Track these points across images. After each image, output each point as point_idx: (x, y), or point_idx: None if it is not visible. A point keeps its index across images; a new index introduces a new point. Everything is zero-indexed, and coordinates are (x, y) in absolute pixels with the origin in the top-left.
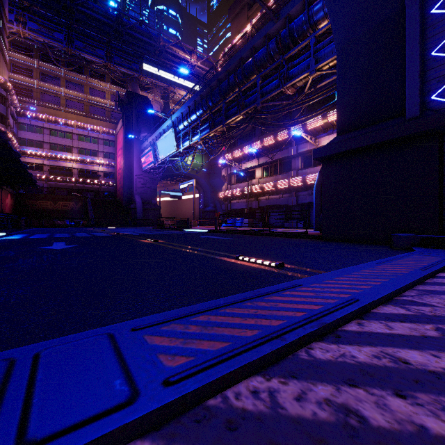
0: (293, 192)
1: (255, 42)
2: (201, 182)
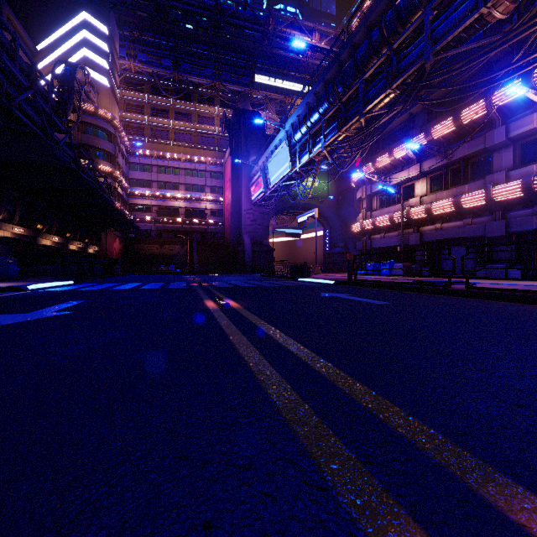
0: (495, 212)
1: None
2: (327, 215)
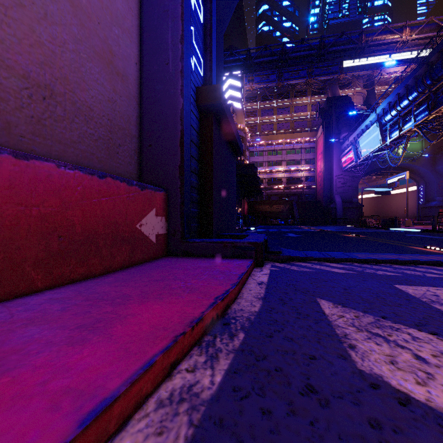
0: None
1: None
2: (421, 171)
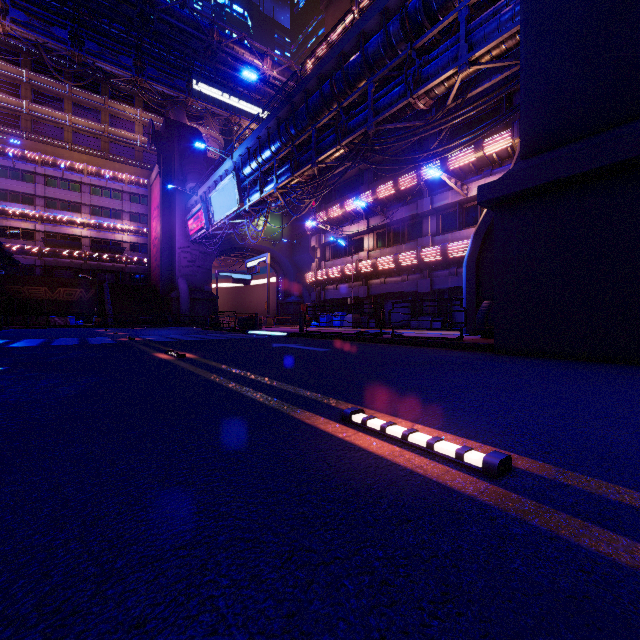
0: (424, 271)
1: (365, 22)
2: (281, 259)
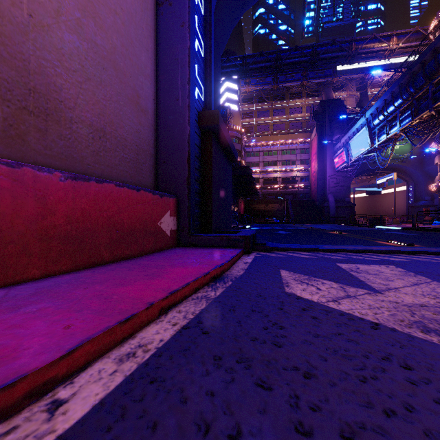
0: None
1: None
2: (410, 172)
